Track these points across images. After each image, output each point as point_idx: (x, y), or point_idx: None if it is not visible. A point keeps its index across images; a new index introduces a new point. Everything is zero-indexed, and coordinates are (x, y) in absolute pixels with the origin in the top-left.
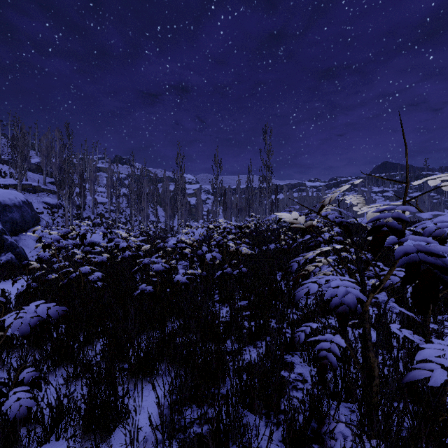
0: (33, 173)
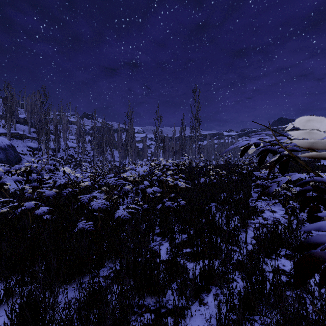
0: (21, 125)
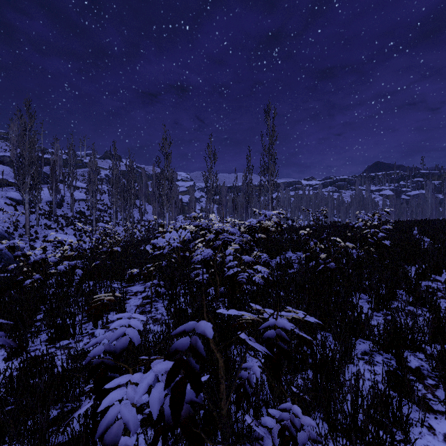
0: (4, 166)
